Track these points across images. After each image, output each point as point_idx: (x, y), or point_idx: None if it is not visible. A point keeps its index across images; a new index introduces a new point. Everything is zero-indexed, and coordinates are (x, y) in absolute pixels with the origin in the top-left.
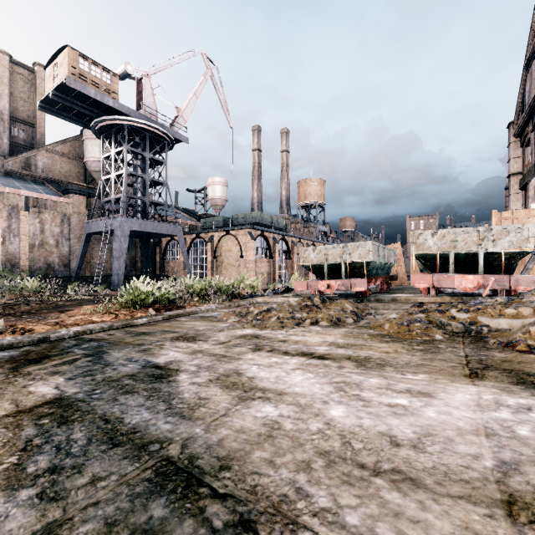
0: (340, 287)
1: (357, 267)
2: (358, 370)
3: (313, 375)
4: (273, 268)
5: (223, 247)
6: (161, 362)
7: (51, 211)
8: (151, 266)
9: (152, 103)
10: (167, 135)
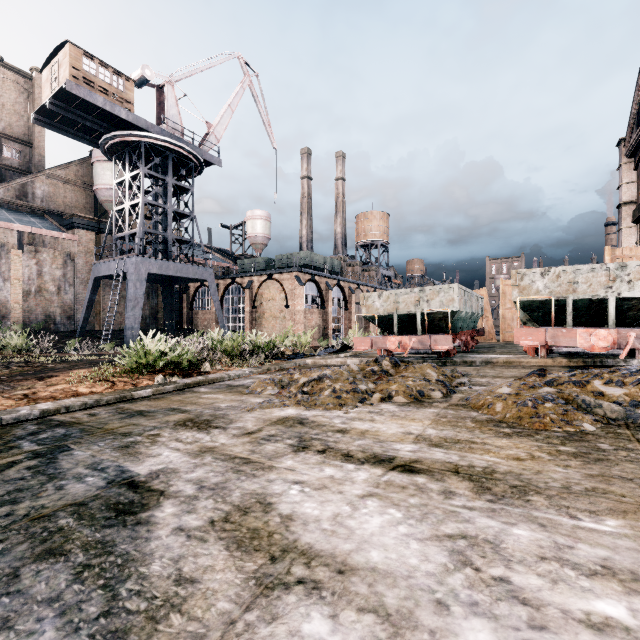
0: (416, 346)
1: (437, 318)
2: (481, 503)
3: (402, 514)
4: (326, 321)
5: (264, 294)
6: (142, 473)
7: (51, 249)
8: (176, 318)
9: (176, 116)
10: (195, 155)
